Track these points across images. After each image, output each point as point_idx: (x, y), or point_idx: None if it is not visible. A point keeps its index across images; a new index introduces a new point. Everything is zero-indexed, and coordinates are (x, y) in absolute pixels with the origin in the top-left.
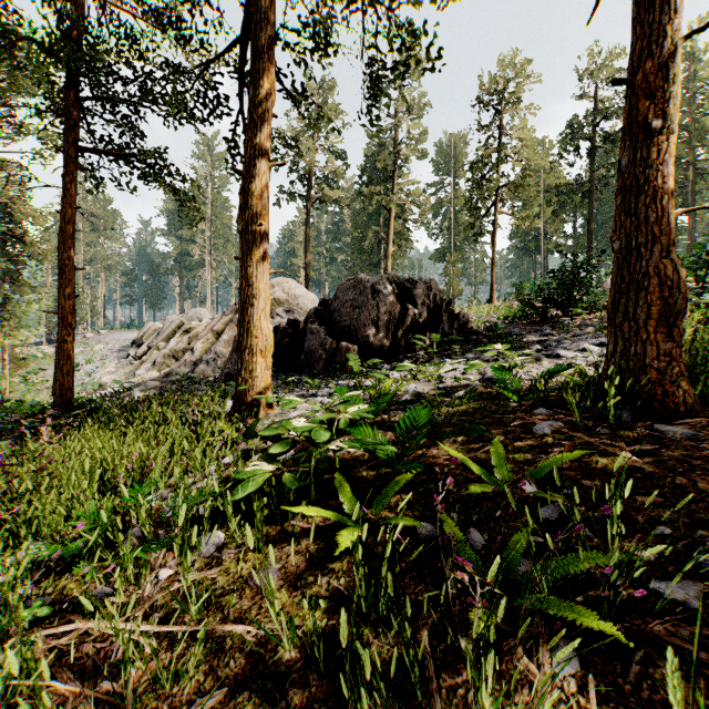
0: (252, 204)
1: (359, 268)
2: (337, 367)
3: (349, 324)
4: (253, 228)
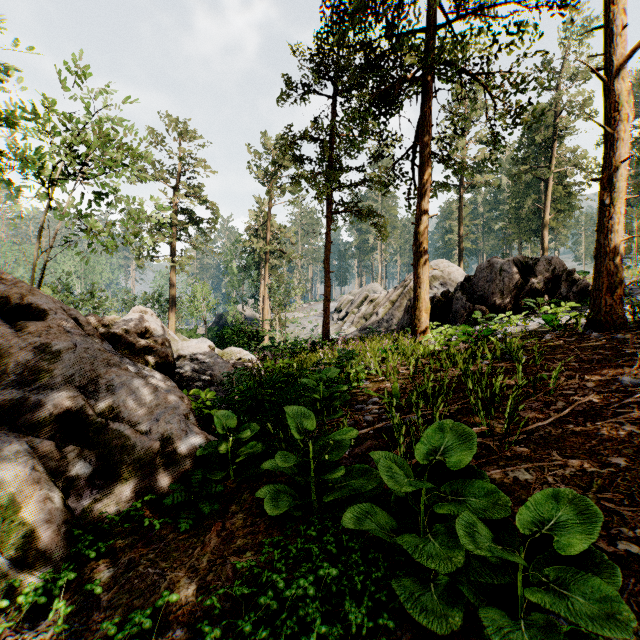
0: (419, 238)
1: (516, 236)
2: (472, 321)
3: (483, 293)
4: (420, 250)
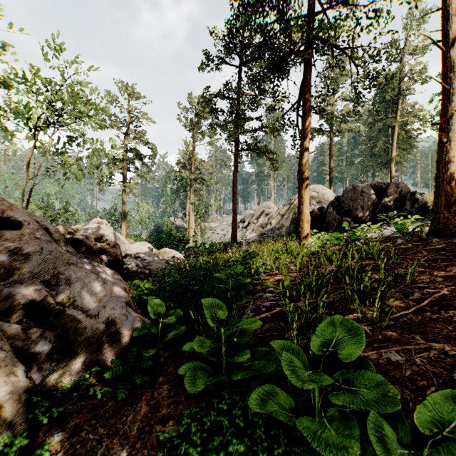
0: (302, 169)
1: (371, 167)
2: (340, 229)
3: (348, 208)
4: (303, 177)
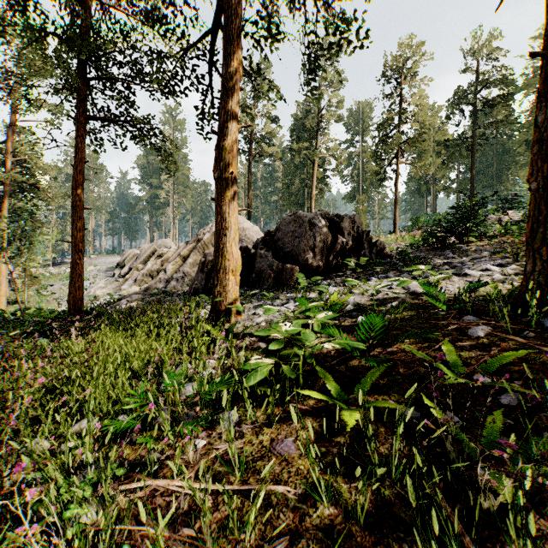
0: (225, 157)
1: (288, 207)
2: (283, 283)
3: (291, 250)
4: (226, 176)
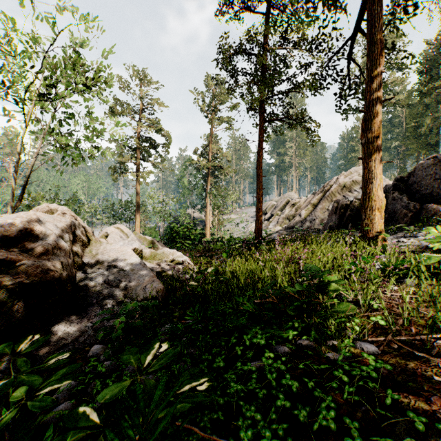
0: (371, 127)
1: (414, 150)
2: (421, 221)
3: (429, 191)
4: (372, 140)
